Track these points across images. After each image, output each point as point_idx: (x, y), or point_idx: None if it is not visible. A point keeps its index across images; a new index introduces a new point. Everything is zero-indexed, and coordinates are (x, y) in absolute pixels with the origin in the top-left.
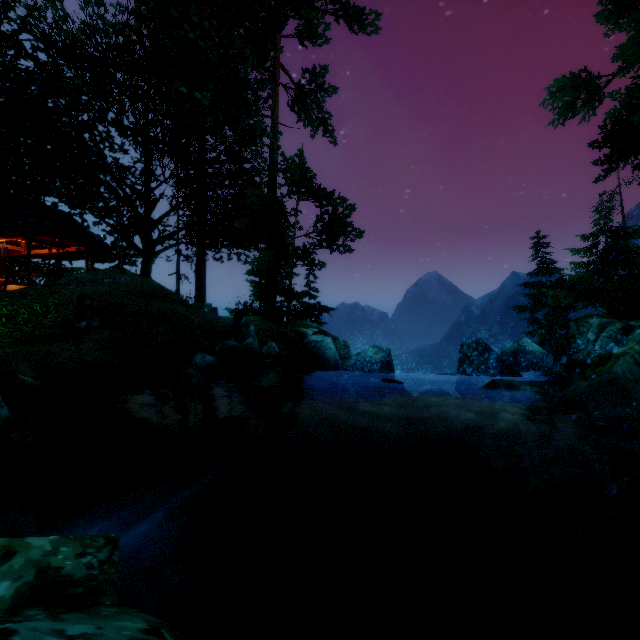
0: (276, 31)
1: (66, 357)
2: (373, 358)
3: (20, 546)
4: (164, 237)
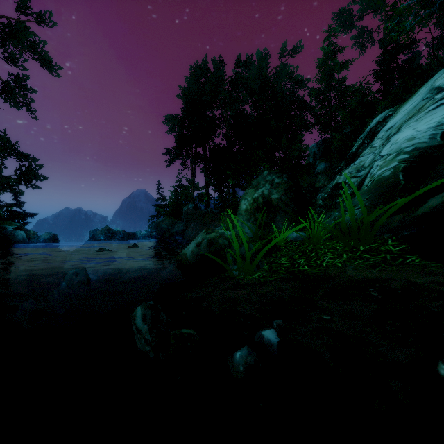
0: None
1: None
2: (45, 237)
3: None
4: None
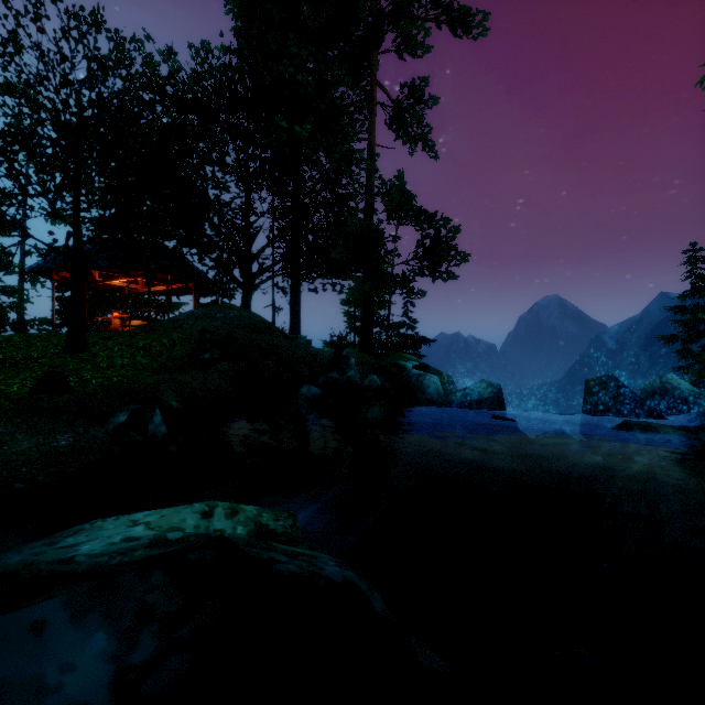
0: (373, 49)
1: (197, 385)
2: (481, 394)
3: (239, 509)
4: (263, 270)
